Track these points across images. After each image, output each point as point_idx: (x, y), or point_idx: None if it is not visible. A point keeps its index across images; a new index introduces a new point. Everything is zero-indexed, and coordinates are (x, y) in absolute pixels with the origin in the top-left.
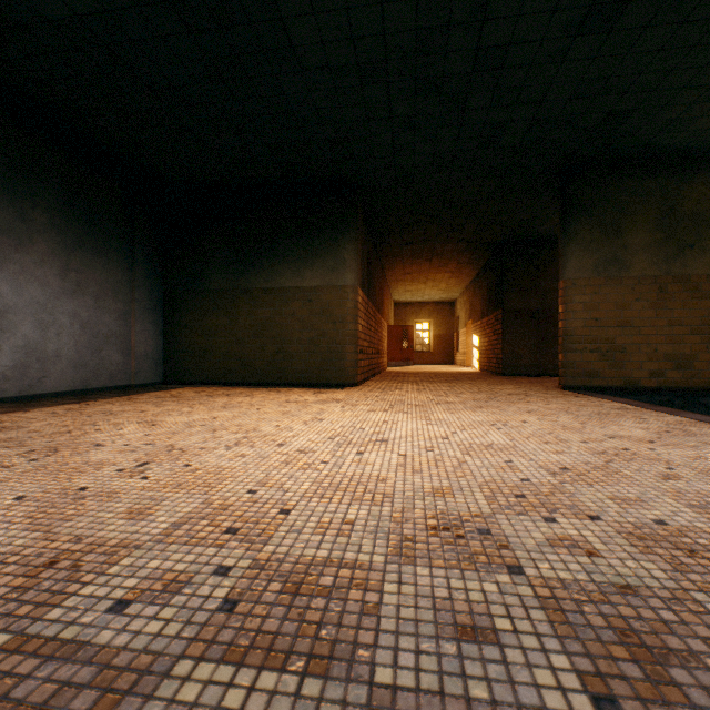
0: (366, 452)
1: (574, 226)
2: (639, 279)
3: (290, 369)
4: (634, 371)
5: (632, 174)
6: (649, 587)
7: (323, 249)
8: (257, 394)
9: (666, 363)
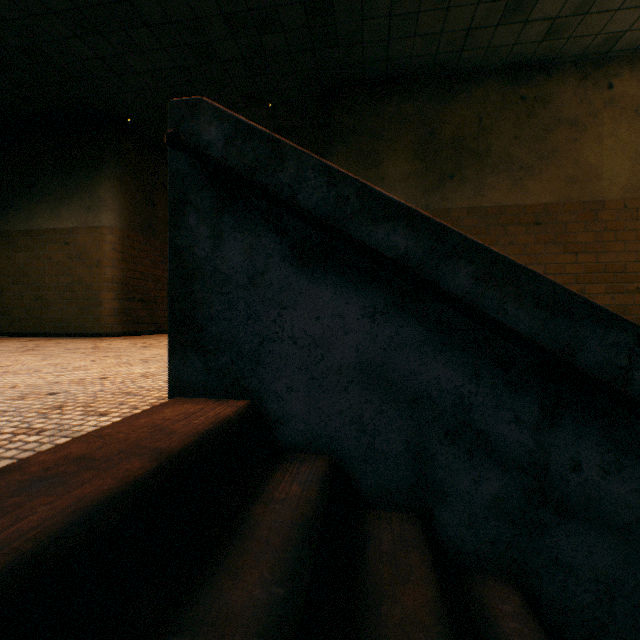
0: None
1: (331, 157)
2: None
3: (48, 318)
4: None
5: (391, 97)
6: None
7: (80, 186)
8: None
9: None
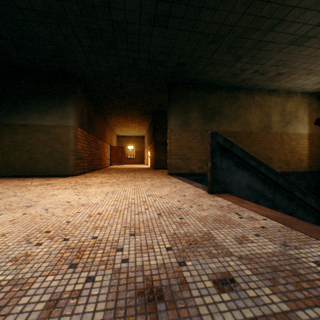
0: (5, 214)
1: (172, 107)
2: (195, 130)
3: (37, 168)
4: (193, 166)
5: (193, 89)
6: (23, 278)
7: (56, 106)
8: (6, 182)
9: (203, 163)
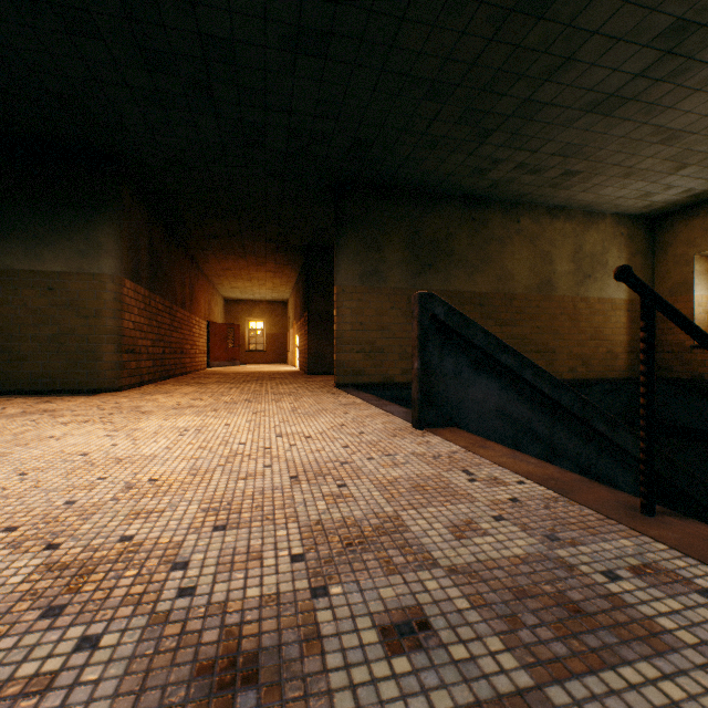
0: None
1: (344, 238)
2: (394, 290)
3: (21, 374)
4: (390, 369)
5: (390, 199)
6: None
7: (71, 227)
8: None
9: None
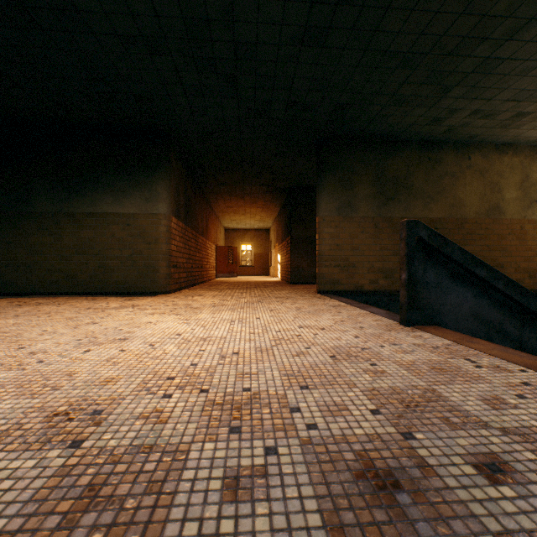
0: (95, 349)
1: (324, 180)
2: (363, 218)
3: (111, 281)
4: (360, 279)
5: (360, 148)
6: (170, 444)
7: (140, 183)
8: (70, 302)
9: (379, 274)
